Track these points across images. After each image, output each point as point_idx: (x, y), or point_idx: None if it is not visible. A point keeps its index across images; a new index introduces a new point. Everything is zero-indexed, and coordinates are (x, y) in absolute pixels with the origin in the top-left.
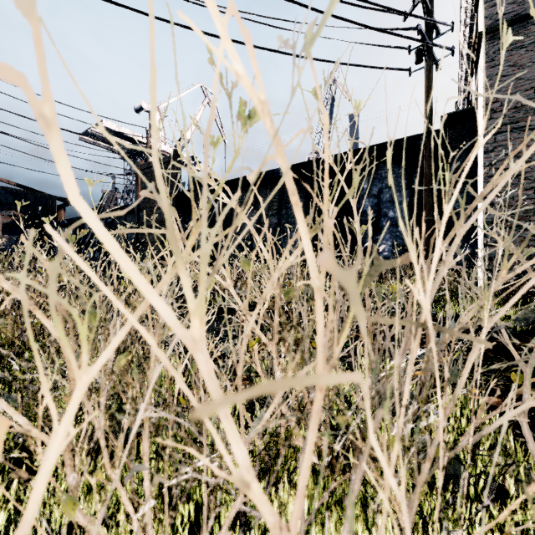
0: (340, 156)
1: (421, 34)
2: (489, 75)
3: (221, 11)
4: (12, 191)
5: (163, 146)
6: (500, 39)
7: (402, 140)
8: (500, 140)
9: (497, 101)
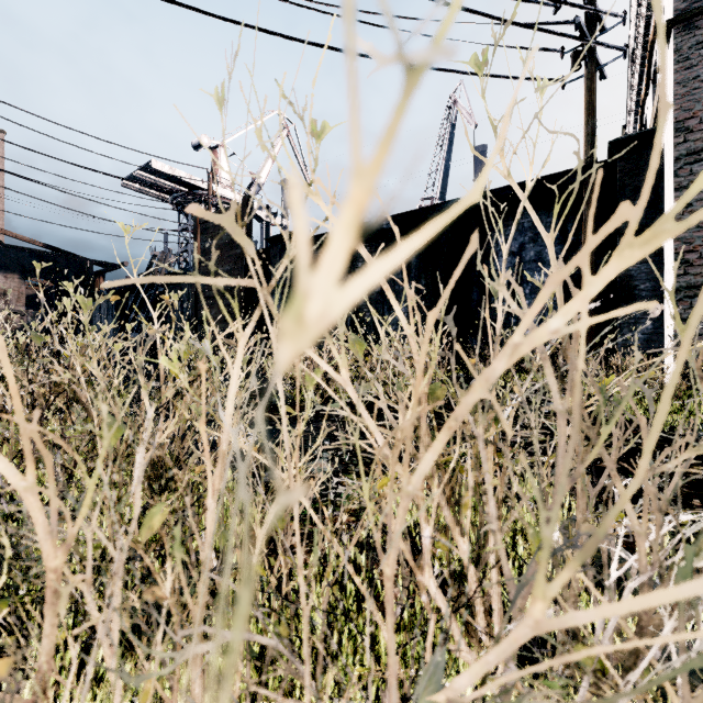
0: None
1: (580, 30)
2: (682, 80)
3: (305, 6)
4: (38, 253)
5: (229, 193)
6: (699, 29)
7: (553, 176)
8: (699, 172)
9: (695, 116)
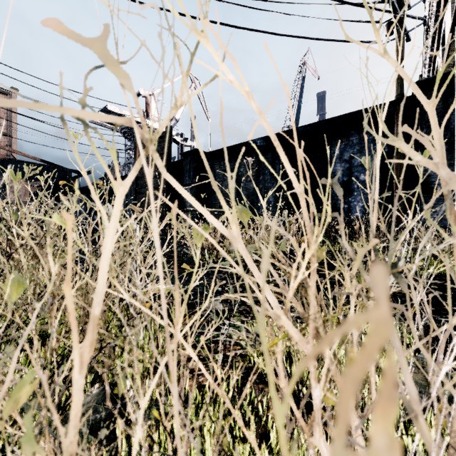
0: (313, 126)
1: (393, 6)
2: None
3: None
4: (37, 165)
5: (157, 125)
6: None
7: (373, 107)
8: None
9: None
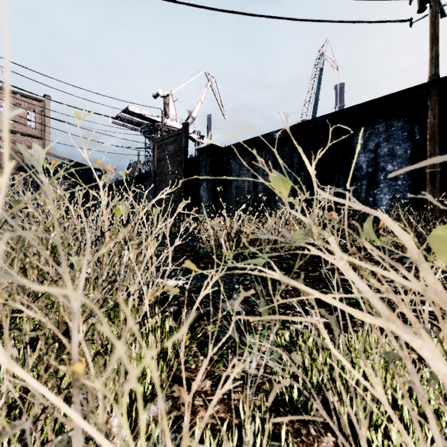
0: (334, 115)
1: None
2: None
3: None
4: (66, 165)
5: (174, 124)
6: None
7: (402, 91)
8: None
9: None
